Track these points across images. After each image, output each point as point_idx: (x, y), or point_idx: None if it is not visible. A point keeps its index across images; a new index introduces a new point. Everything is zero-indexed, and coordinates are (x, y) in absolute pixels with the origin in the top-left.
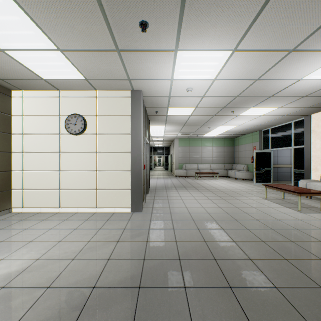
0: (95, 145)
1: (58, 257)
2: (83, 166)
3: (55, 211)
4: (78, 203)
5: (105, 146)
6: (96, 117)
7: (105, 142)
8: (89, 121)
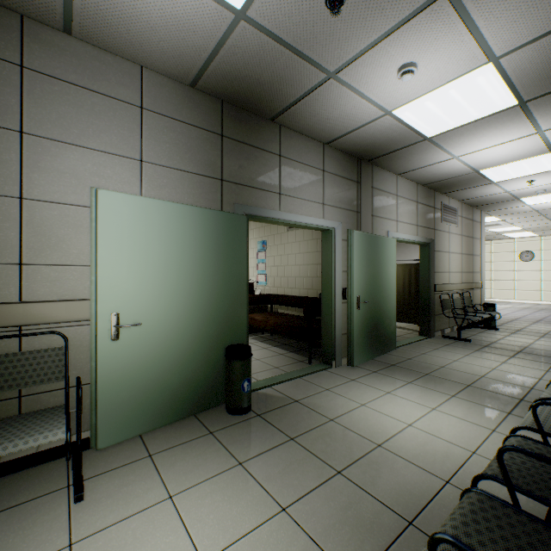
0: (540, 267)
1: (539, 307)
2: (530, 278)
3: (511, 301)
4: (527, 298)
5: (547, 267)
6: (540, 251)
7: (547, 265)
8: (535, 253)
